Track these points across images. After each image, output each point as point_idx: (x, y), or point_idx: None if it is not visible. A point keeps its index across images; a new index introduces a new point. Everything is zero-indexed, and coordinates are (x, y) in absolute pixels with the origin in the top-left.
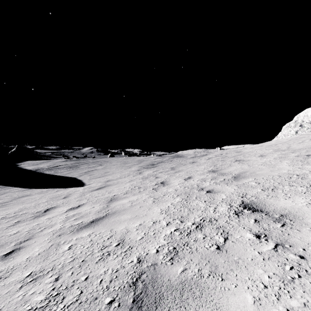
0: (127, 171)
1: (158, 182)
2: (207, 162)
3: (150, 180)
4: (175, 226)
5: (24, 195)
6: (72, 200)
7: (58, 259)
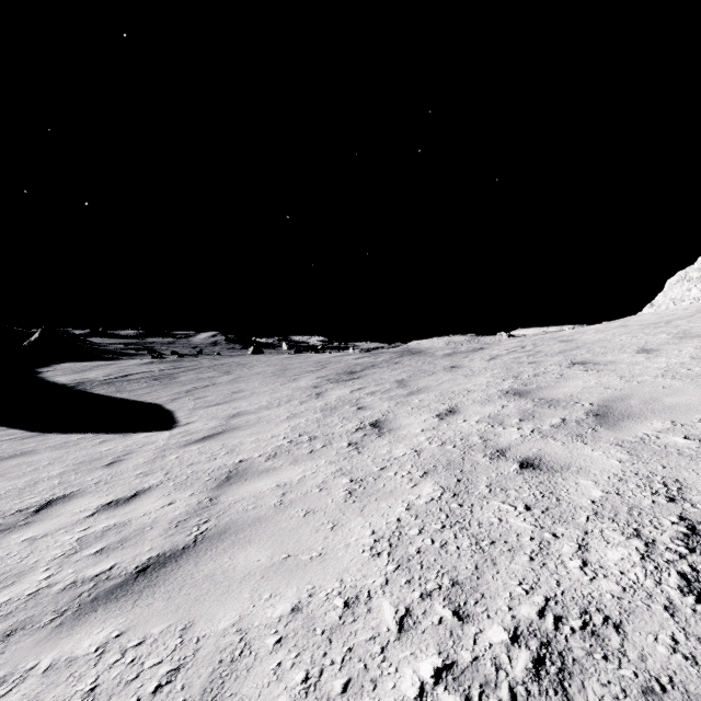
0: (286, 388)
1: (365, 424)
2: (490, 366)
3: (344, 414)
4: (434, 644)
5: (18, 451)
6: (124, 474)
7: None
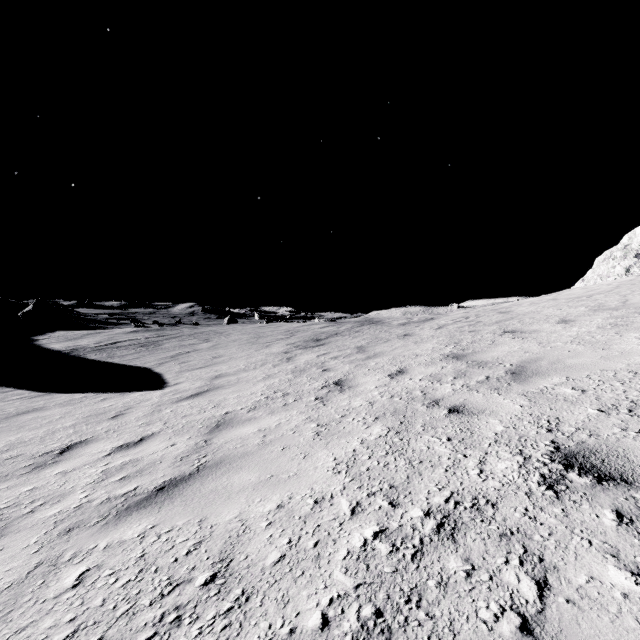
0: (260, 354)
1: (329, 382)
2: (437, 334)
3: (311, 375)
4: (375, 520)
5: (31, 408)
6: (129, 425)
7: (33, 624)
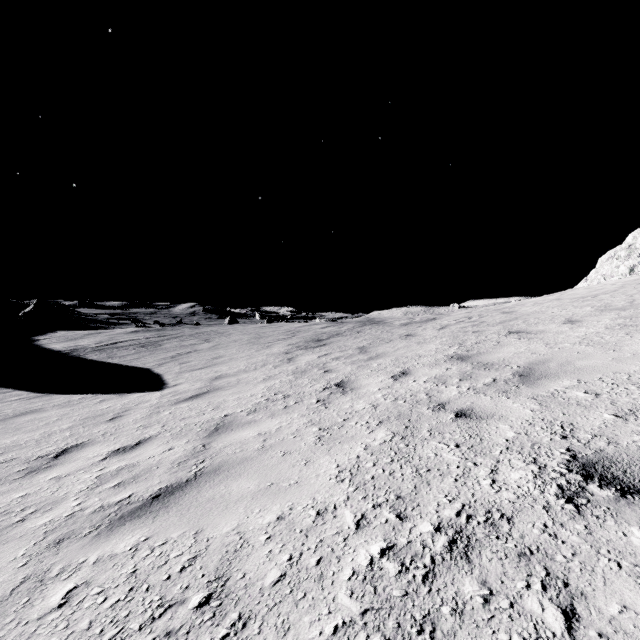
0: (261, 354)
1: (331, 384)
2: (440, 334)
3: (313, 376)
4: (381, 535)
5: (28, 409)
6: (126, 427)
7: None
